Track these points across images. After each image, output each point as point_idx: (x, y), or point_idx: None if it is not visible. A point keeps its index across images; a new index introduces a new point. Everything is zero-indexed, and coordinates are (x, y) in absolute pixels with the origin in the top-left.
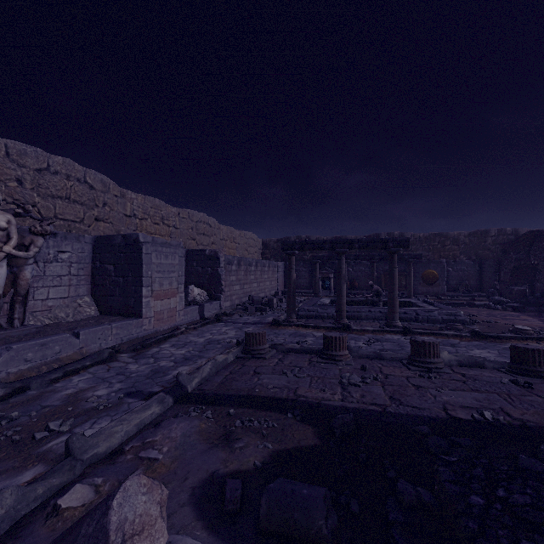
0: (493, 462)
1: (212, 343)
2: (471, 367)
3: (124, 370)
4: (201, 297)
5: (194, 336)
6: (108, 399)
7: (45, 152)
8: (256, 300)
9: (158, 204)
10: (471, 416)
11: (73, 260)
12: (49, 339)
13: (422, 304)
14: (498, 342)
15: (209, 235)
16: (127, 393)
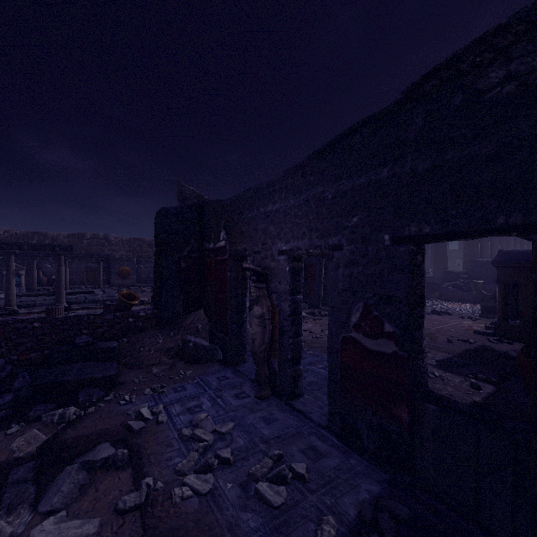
0: None
1: None
2: None
3: None
4: None
5: None
6: None
7: None
8: None
9: None
10: None
11: None
12: None
13: (98, 292)
14: None
15: None
16: None
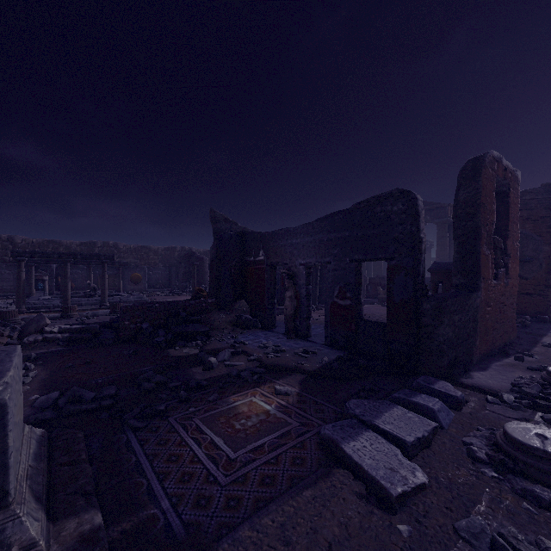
0: None
1: None
2: None
3: None
4: None
5: None
6: None
7: None
8: None
9: None
10: None
11: None
12: None
13: (126, 295)
14: None
15: None
16: None
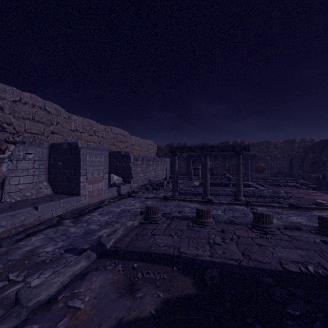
0: (327, 316)
1: (125, 212)
2: (292, 229)
3: (66, 231)
4: (118, 181)
5: (113, 207)
6: (53, 254)
7: (18, 90)
8: (153, 183)
9: (92, 123)
10: (299, 269)
11: (36, 159)
12: (17, 212)
13: (257, 186)
14: (306, 211)
15: (124, 142)
16: (67, 249)
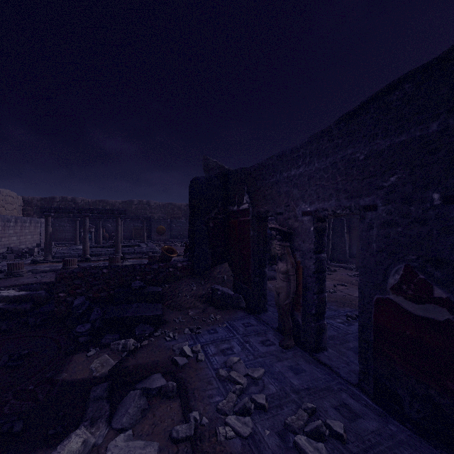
0: None
1: None
2: None
3: None
4: None
5: None
6: None
7: None
8: (16, 250)
9: None
10: None
11: None
12: None
13: (143, 245)
14: None
15: None
16: None
